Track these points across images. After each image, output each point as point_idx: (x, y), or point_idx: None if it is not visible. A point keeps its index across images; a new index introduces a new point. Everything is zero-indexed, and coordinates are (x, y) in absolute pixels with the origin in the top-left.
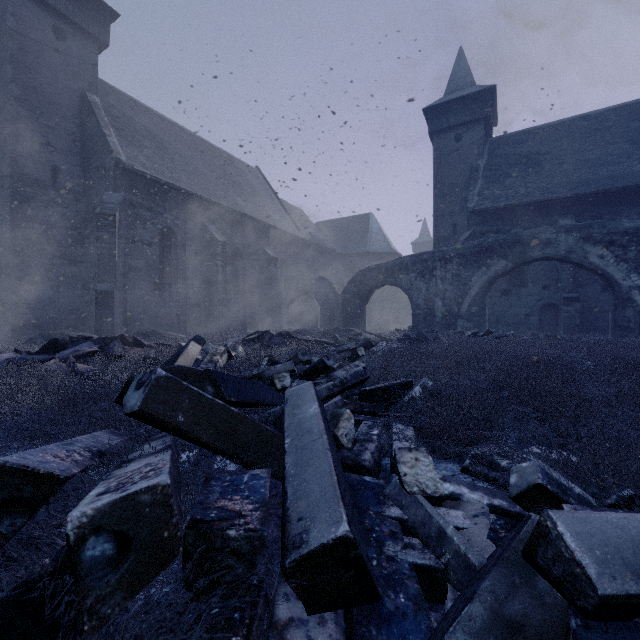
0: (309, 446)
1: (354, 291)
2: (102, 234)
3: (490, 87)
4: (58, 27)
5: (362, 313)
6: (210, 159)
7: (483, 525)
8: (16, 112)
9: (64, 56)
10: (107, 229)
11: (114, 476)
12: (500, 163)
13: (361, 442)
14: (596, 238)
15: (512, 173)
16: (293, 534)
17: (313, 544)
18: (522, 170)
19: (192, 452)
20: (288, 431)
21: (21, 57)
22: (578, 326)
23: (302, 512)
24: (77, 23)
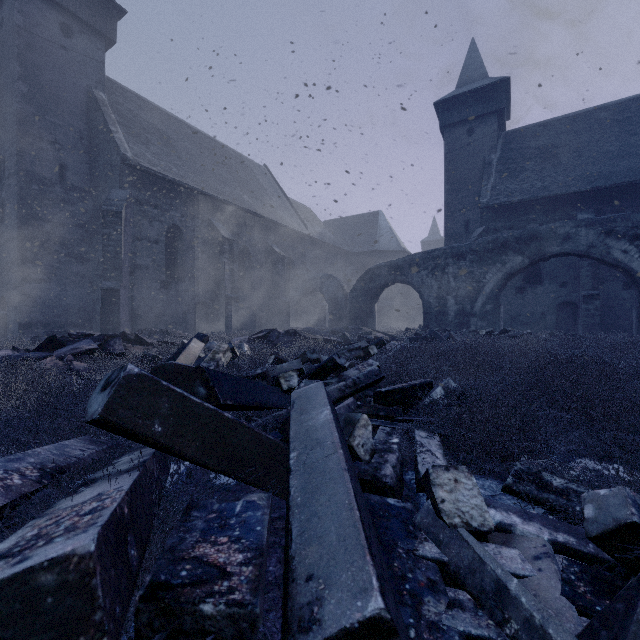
0: (320, 464)
1: (363, 289)
2: (108, 231)
3: (504, 79)
4: (65, 24)
5: (371, 312)
6: (217, 157)
7: (551, 573)
8: (23, 109)
9: (71, 53)
10: (113, 226)
11: (51, 512)
12: (514, 157)
13: (379, 452)
14: (619, 232)
15: (527, 167)
16: (299, 604)
17: (329, 627)
18: (538, 164)
19: (183, 463)
20: (294, 442)
21: (28, 54)
22: (598, 325)
23: (312, 566)
24: (84, 20)
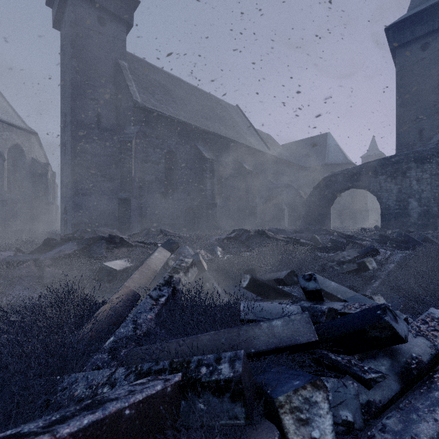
0: None
1: (319, 195)
2: (123, 156)
3: None
4: (101, 17)
5: (327, 214)
6: (202, 101)
7: None
8: (75, 78)
9: (104, 36)
10: (126, 152)
11: None
12: None
13: None
14: None
15: None
16: None
17: None
18: None
19: None
20: None
21: (78, 40)
22: None
23: None
24: (112, 12)
